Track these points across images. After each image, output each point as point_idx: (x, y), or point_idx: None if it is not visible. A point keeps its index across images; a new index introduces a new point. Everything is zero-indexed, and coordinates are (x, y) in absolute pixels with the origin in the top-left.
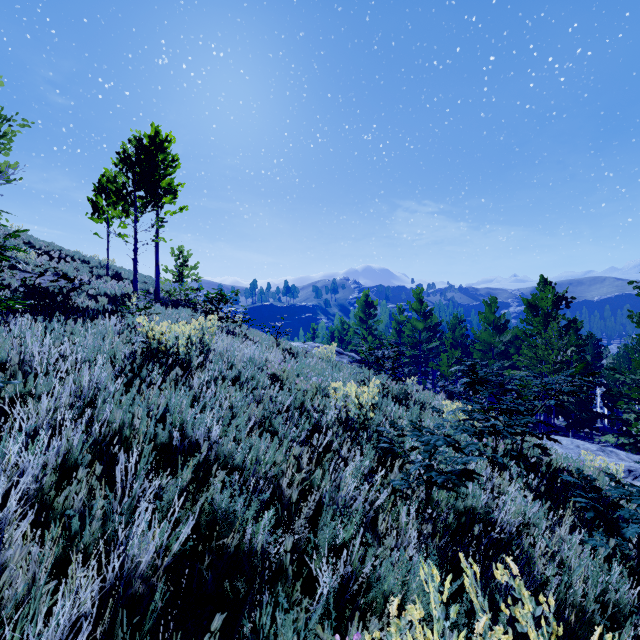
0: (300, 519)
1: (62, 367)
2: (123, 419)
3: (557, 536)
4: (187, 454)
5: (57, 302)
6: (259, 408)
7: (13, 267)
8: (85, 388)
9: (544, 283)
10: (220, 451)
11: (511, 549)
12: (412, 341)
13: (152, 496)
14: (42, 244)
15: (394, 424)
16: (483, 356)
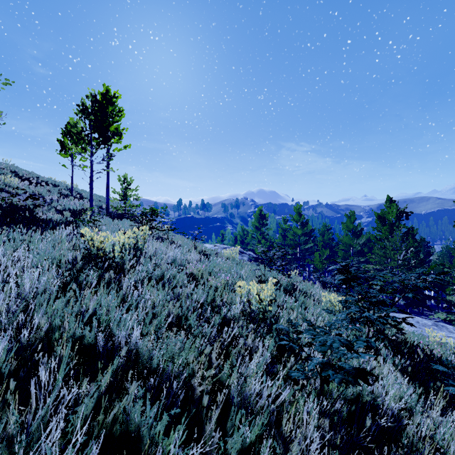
0: (211, 412)
1: (11, 272)
2: (52, 323)
3: (429, 416)
4: (112, 351)
5: (25, 216)
6: (177, 306)
7: (1, 189)
8: (25, 293)
9: (390, 201)
10: (139, 352)
11: (401, 441)
12: (293, 243)
13: (71, 402)
14: (24, 173)
15: (291, 322)
16: (345, 254)
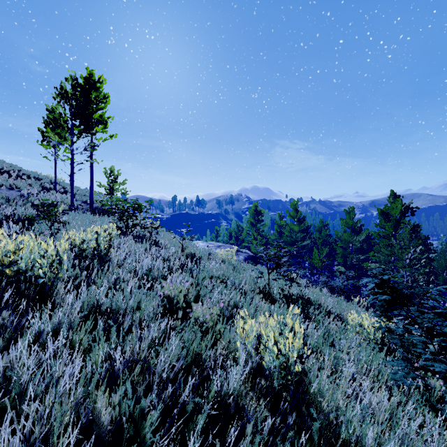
0: None
1: None
2: None
3: None
4: None
5: None
6: (116, 398)
7: None
8: None
9: (394, 196)
10: None
11: None
12: (290, 240)
13: None
14: (4, 165)
15: None
16: (344, 251)
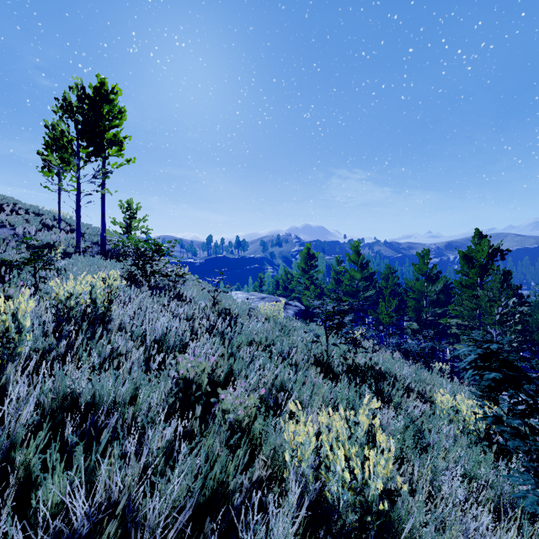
0: None
1: None
2: None
3: None
4: None
5: None
6: None
7: None
8: None
9: (479, 236)
10: None
11: None
12: (350, 290)
13: None
14: None
15: None
16: (417, 304)
